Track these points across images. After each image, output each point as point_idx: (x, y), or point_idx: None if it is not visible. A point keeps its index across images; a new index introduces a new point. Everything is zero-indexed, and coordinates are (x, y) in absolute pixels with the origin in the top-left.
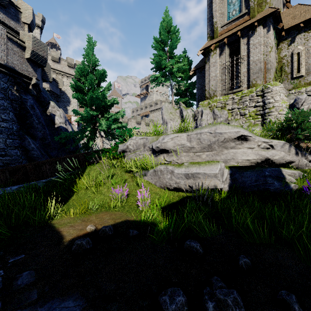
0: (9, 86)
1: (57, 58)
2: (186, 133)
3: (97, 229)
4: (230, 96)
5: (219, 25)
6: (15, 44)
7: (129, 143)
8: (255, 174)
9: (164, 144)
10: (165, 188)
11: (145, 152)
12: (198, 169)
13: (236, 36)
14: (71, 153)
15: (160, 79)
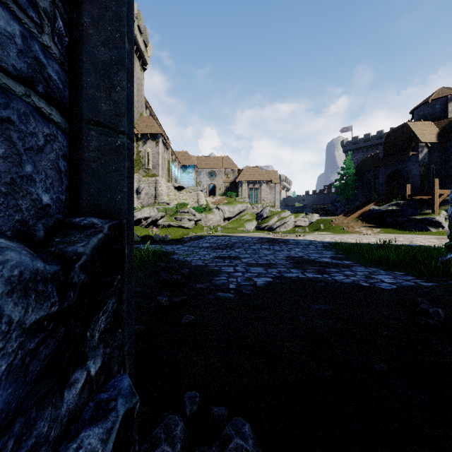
0: None
1: None
2: None
3: None
4: None
5: None
6: None
7: None
8: None
9: None
10: None
11: None
12: None
13: None
14: None
15: None
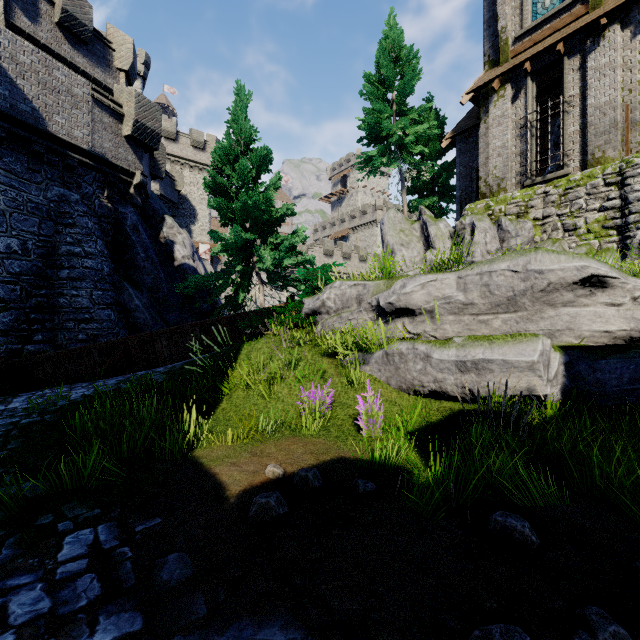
0: (97, 191)
1: (172, 132)
2: (456, 273)
3: (286, 473)
4: (538, 189)
5: (513, 33)
6: (106, 111)
7: (327, 296)
8: (631, 364)
9: (406, 296)
10: (410, 392)
11: (361, 314)
12: (490, 351)
13: (554, 54)
14: (204, 317)
15: (378, 160)
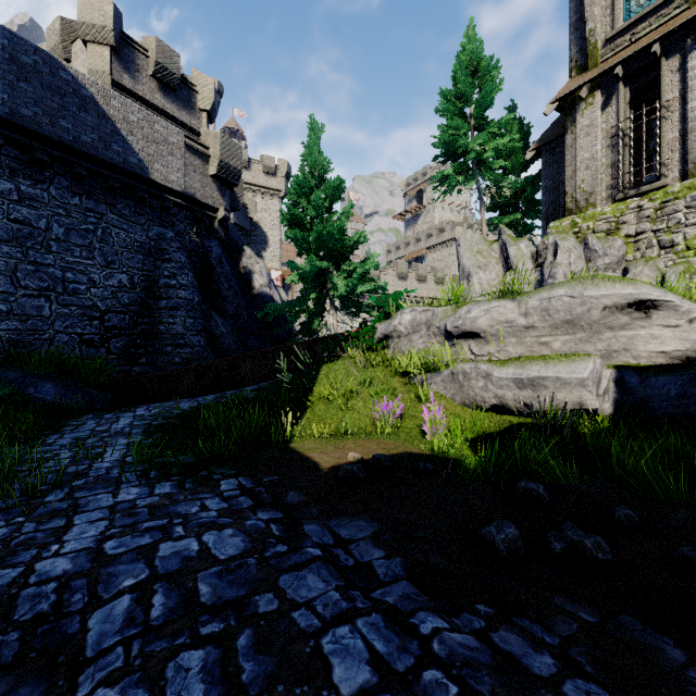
0: (187, 228)
1: (245, 159)
2: (518, 298)
3: (363, 459)
4: (630, 203)
5: (603, 34)
6: (195, 154)
7: (398, 321)
8: (678, 381)
9: (471, 321)
10: (473, 407)
11: (430, 338)
12: (544, 370)
13: (650, 56)
14: (280, 343)
15: (454, 179)
